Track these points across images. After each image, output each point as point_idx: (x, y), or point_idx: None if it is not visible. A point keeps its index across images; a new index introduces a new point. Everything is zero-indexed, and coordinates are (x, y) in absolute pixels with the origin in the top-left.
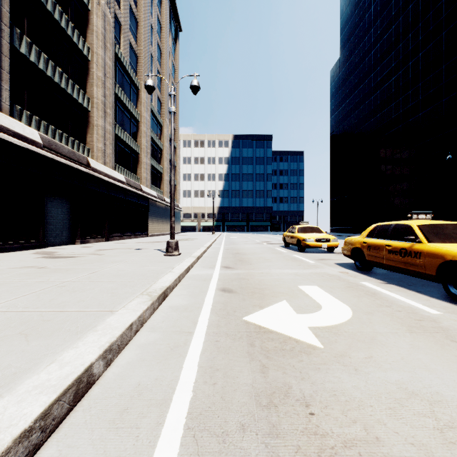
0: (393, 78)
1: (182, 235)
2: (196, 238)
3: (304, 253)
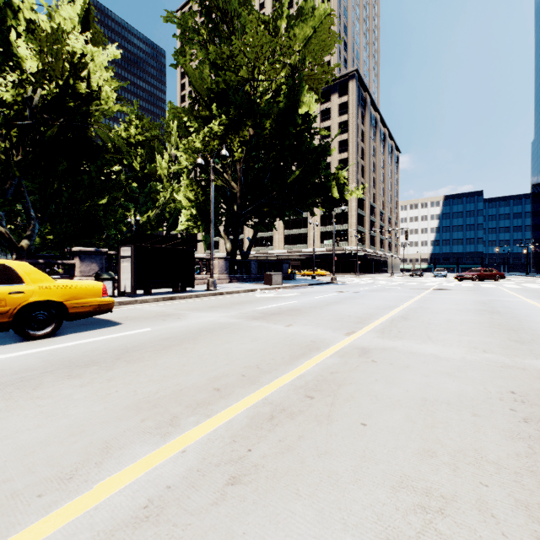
0: None
1: None
2: None
3: None
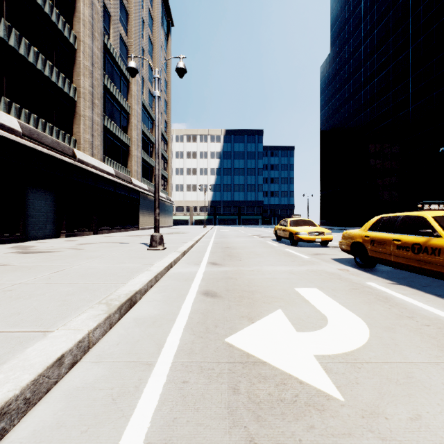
0: (383, 72)
1: (173, 229)
2: (186, 232)
3: (297, 247)
